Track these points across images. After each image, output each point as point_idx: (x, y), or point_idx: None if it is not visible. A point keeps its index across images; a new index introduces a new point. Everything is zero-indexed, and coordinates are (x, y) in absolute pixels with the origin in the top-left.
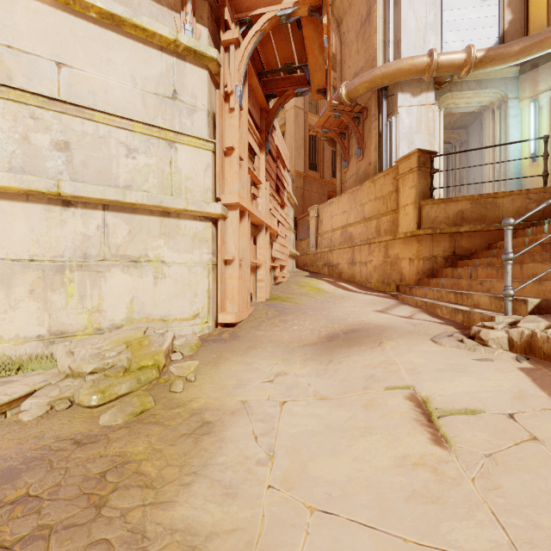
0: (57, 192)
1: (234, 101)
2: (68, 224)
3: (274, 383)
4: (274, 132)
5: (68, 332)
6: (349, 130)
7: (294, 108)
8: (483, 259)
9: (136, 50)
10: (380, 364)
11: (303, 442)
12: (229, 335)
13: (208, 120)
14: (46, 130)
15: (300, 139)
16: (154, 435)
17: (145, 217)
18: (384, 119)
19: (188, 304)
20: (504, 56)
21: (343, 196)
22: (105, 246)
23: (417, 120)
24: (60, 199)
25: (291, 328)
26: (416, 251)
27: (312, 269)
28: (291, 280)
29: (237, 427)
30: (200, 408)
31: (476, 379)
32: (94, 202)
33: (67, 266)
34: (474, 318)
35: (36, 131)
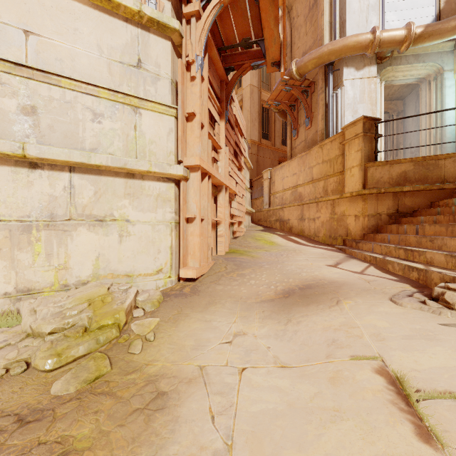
0: (22, 154)
1: (195, 69)
2: (35, 185)
3: (232, 345)
4: (232, 103)
5: (35, 289)
6: (298, 102)
7: (250, 86)
8: (428, 217)
9: (102, 20)
10: (341, 327)
11: (265, 426)
12: (190, 289)
13: (171, 88)
14: (13, 95)
15: (254, 112)
16: (104, 411)
17: (110, 178)
18: (330, 91)
19: (152, 260)
20: (441, 31)
21: (293, 160)
22: (71, 206)
23: (360, 92)
24: (27, 161)
25: (248, 282)
26: (361, 209)
27: (265, 224)
28: (247, 234)
29: (193, 401)
30: (156, 374)
31: (450, 350)
32: (60, 164)
33: (34, 225)
34: (432, 277)
35: (3, 95)
